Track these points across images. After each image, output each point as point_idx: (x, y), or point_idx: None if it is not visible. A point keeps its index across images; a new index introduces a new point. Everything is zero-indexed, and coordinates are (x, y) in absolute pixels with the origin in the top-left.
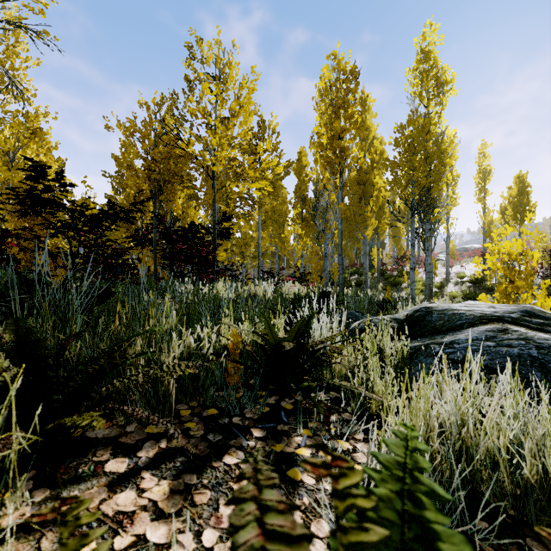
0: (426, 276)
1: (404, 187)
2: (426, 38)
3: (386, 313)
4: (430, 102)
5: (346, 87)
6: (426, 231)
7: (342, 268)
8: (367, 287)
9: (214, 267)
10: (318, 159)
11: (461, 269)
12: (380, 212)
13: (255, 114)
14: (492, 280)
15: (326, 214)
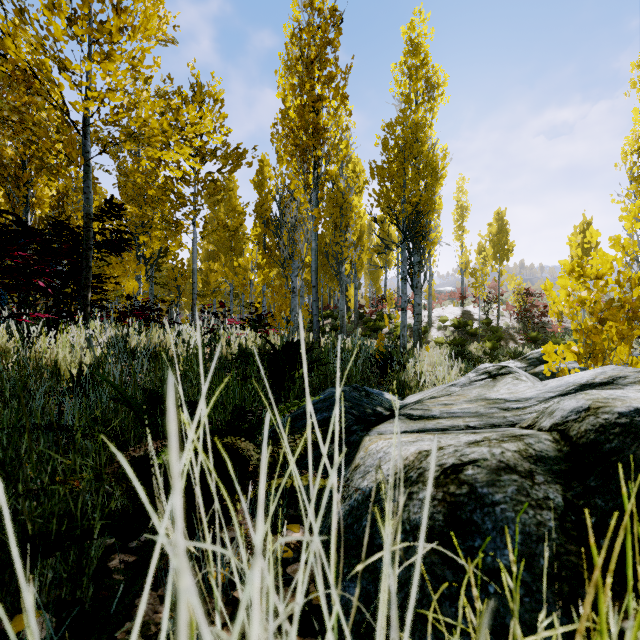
0: (415, 319)
1: (382, 219)
2: (415, 29)
3: (393, 379)
4: (419, 108)
5: (323, 33)
6: (415, 264)
7: (317, 306)
8: (344, 333)
9: (87, 299)
10: (283, 157)
11: (441, 312)
12: (358, 243)
13: (174, 43)
14: (473, 324)
15: (294, 234)
